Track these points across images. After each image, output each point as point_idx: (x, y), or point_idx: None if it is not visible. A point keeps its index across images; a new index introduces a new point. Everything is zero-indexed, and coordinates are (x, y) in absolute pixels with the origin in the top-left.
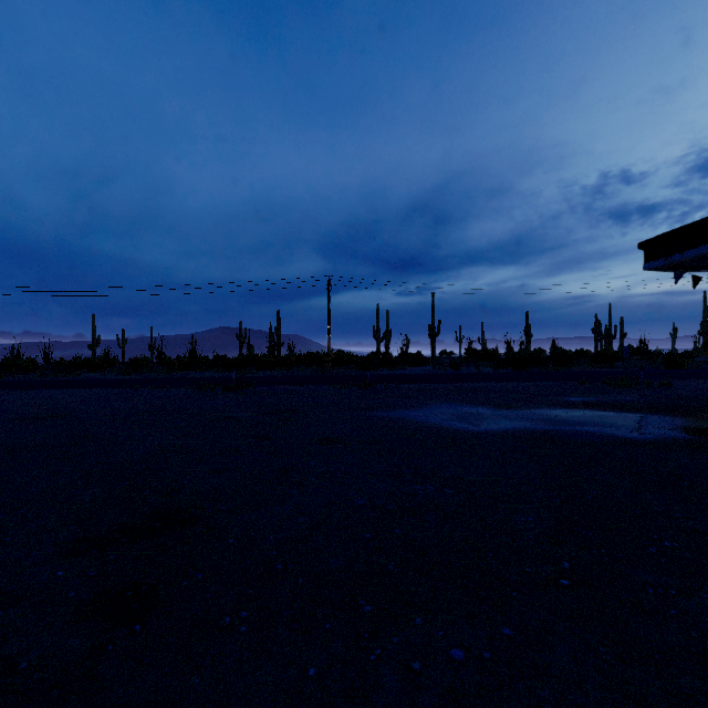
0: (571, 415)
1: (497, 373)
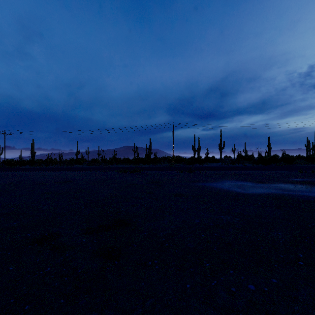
0: (296, 187)
1: (254, 166)
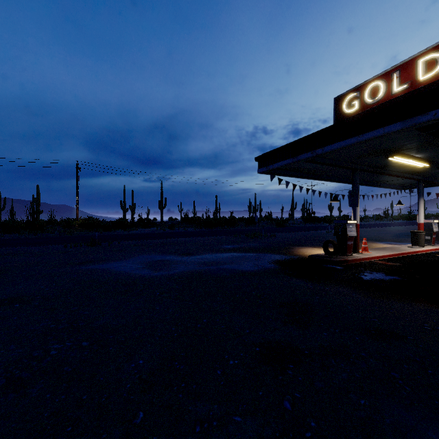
0: (221, 257)
1: (195, 231)
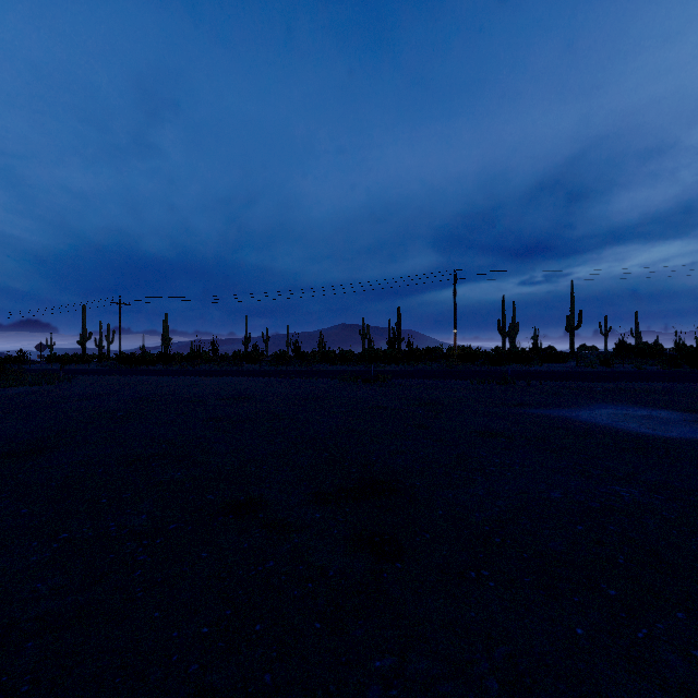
0: None
1: (668, 371)
